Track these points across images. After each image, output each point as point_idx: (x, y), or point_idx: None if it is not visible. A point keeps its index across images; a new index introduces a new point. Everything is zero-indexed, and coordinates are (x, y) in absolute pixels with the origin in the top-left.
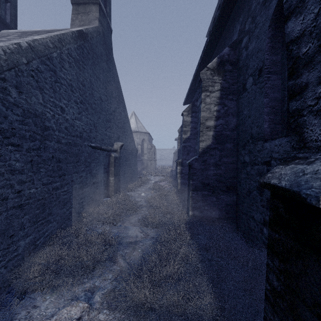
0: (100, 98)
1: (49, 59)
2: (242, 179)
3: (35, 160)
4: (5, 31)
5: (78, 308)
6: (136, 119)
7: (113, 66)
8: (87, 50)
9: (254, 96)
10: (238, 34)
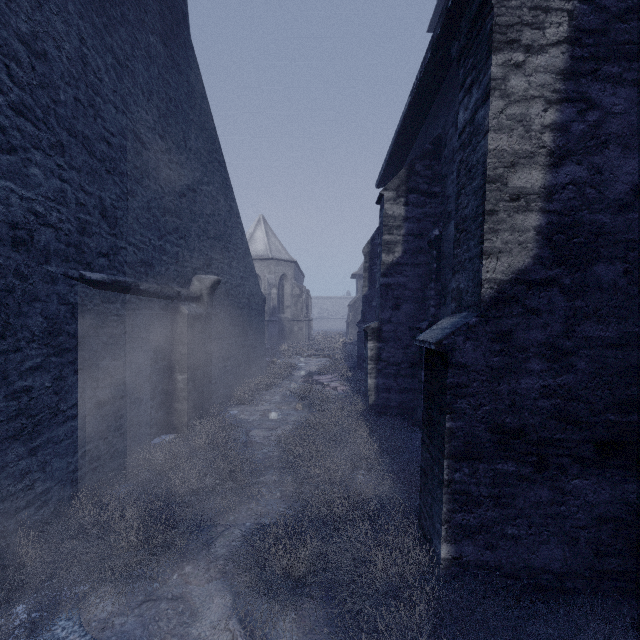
0: (133, 133)
1: None
2: None
3: None
4: None
5: None
6: (267, 231)
7: (188, 64)
8: None
9: None
10: None
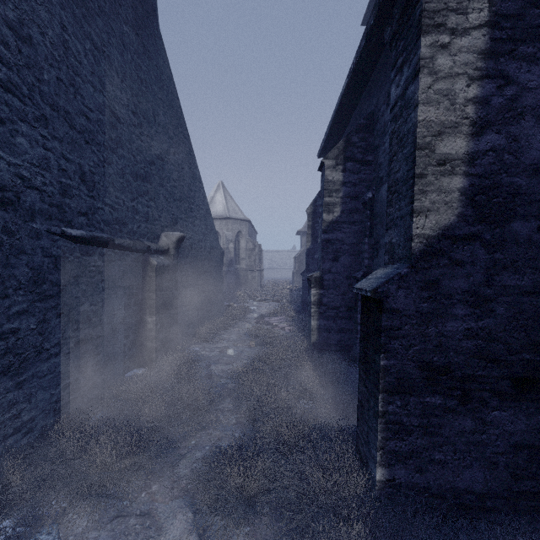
0: (109, 109)
1: None
2: None
3: None
4: None
5: None
6: (225, 194)
7: (157, 51)
8: None
9: None
10: None
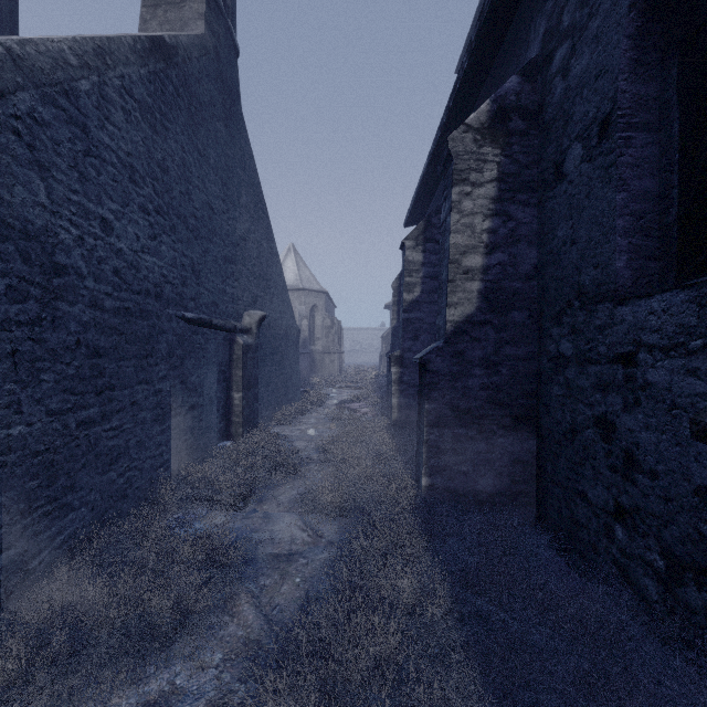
0: (208, 204)
1: (67, 94)
2: (552, 399)
3: (26, 352)
4: None
5: None
6: (297, 260)
7: (241, 134)
8: (173, 86)
9: (587, 190)
10: (543, 42)
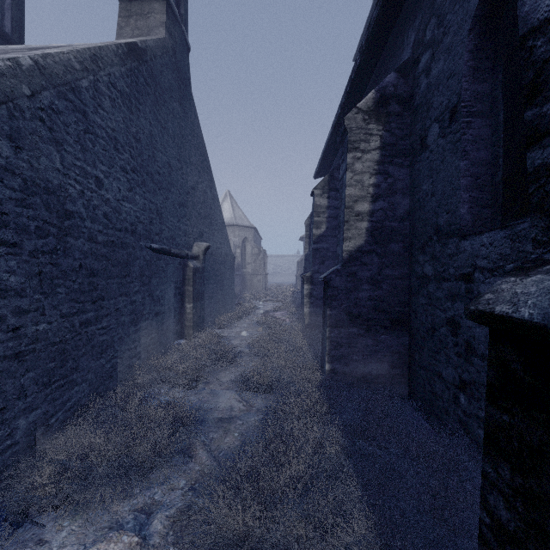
0: (167, 164)
1: (73, 90)
2: (419, 307)
3: (48, 272)
4: (3, 47)
5: (121, 546)
6: (232, 203)
7: (191, 110)
8: (144, 78)
9: (442, 158)
10: (413, 48)
